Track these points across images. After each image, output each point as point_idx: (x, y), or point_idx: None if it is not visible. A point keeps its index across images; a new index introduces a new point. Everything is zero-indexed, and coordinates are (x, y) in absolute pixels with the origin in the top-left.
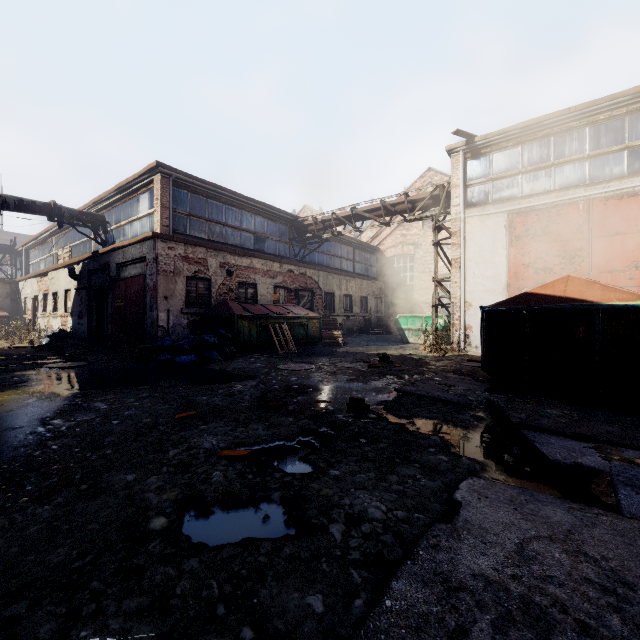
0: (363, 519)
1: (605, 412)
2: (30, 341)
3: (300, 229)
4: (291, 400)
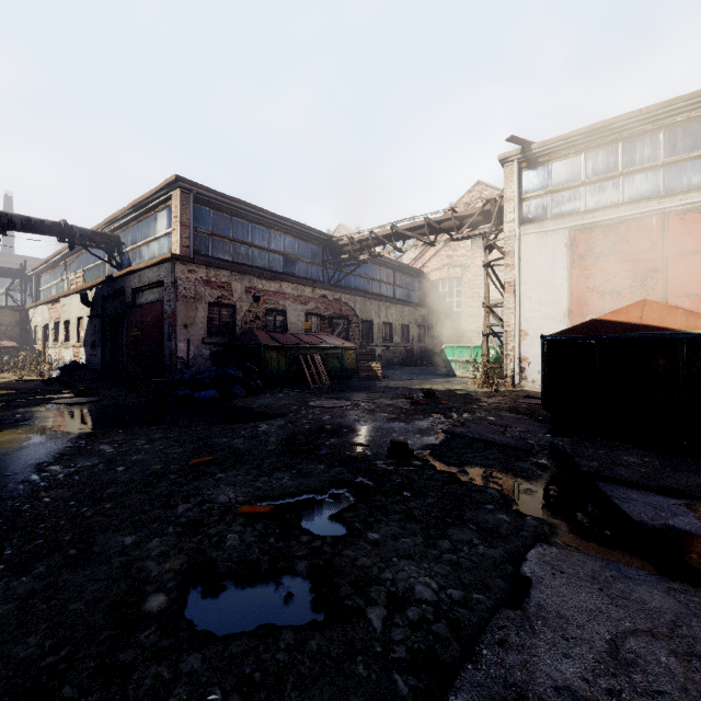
0: (409, 600)
1: (691, 459)
2: (40, 374)
3: (334, 250)
4: (323, 443)
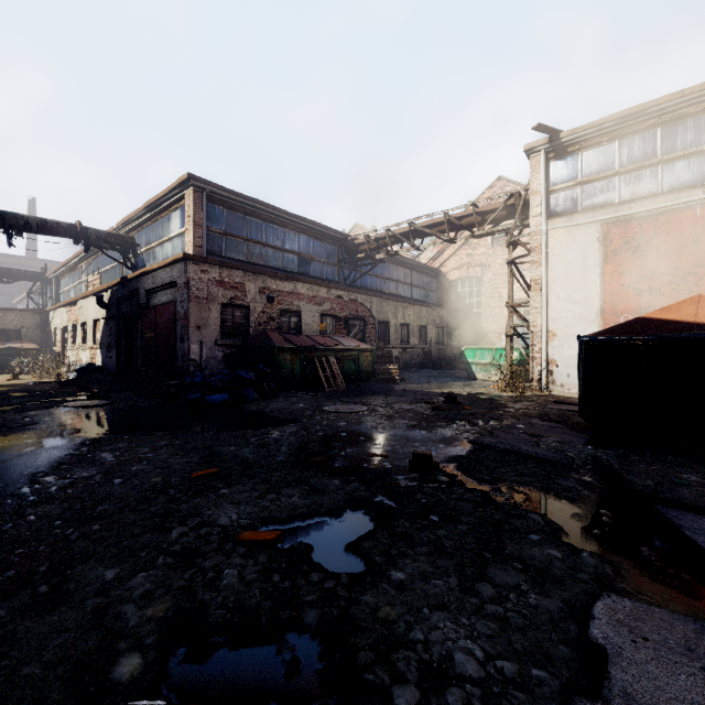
0: (447, 675)
1: None
2: (58, 375)
3: (350, 249)
4: (338, 453)
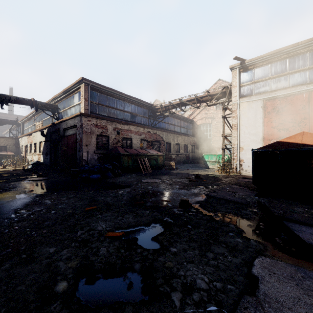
0: (193, 288)
1: None
2: (23, 166)
3: (153, 111)
4: (148, 200)
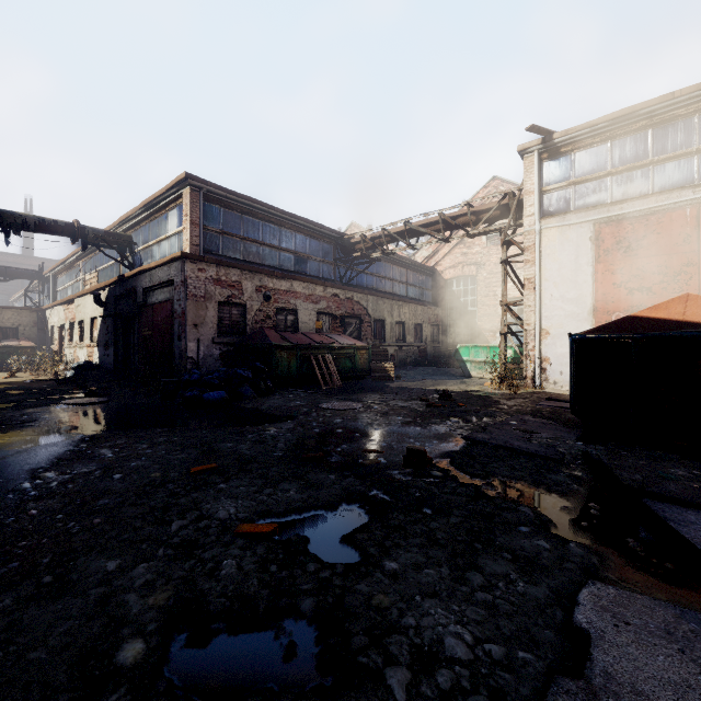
0: (438, 657)
1: None
2: (55, 373)
3: (346, 248)
4: (334, 449)
